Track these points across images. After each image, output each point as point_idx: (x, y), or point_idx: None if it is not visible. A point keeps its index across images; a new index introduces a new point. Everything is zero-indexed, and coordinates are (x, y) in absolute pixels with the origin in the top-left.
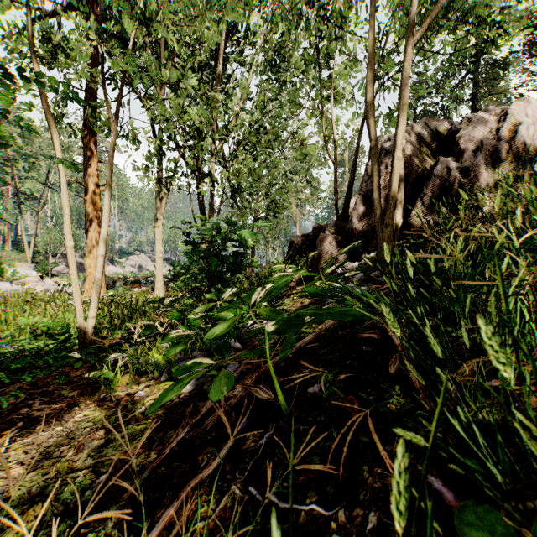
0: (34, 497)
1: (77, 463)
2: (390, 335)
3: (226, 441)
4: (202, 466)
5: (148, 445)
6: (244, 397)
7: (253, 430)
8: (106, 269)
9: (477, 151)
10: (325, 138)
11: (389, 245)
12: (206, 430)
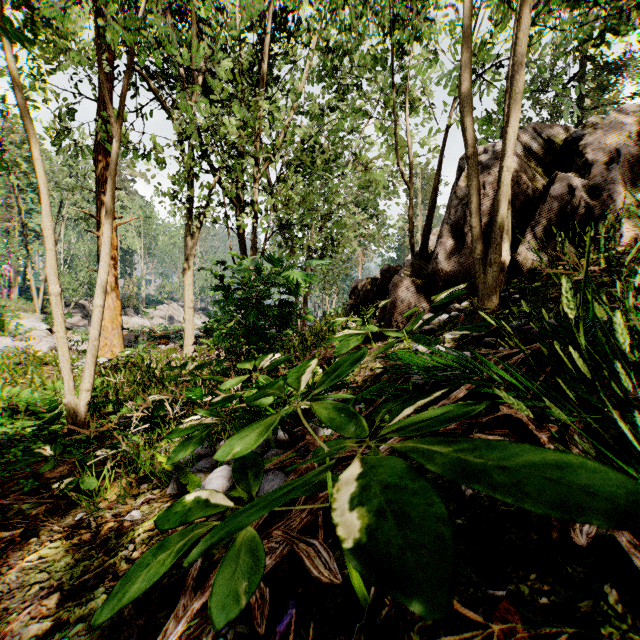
0: None
1: None
2: None
3: None
4: None
5: None
6: None
7: None
8: (131, 321)
9: (610, 163)
10: (397, 156)
11: (495, 291)
12: None
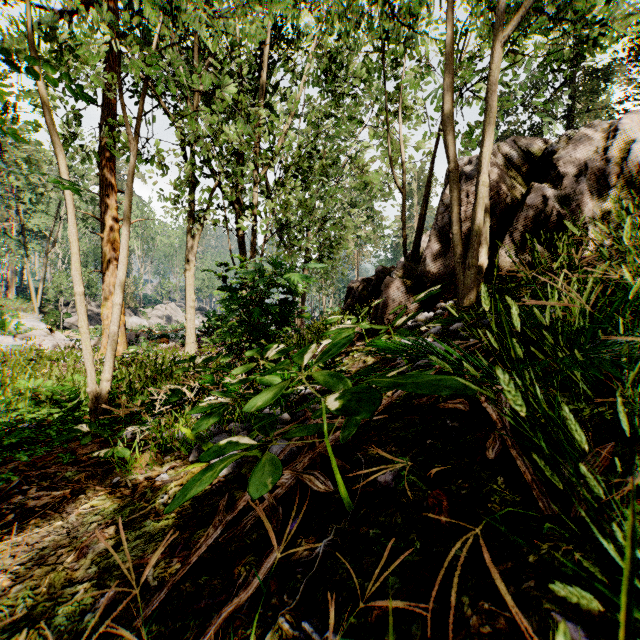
0: (19, 620)
1: (78, 573)
2: (485, 406)
3: (270, 548)
4: (239, 583)
5: (169, 549)
6: (294, 485)
7: (307, 533)
8: (129, 321)
9: (580, 175)
10: (390, 162)
11: (473, 291)
12: (245, 530)
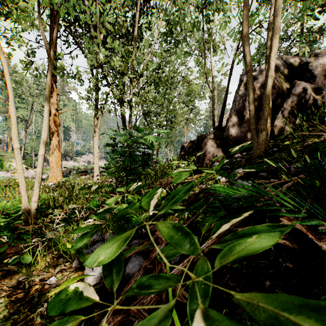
0: None
1: None
2: None
3: None
4: None
5: None
6: None
7: None
8: (68, 163)
9: None
10: (205, 75)
11: (264, 146)
12: None
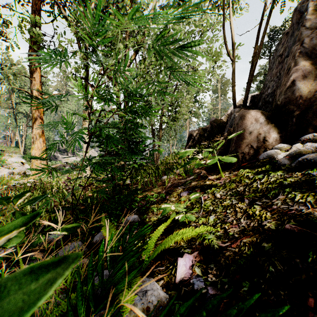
0: None
1: None
2: None
3: None
4: None
5: None
6: None
7: None
8: (70, 158)
9: None
10: (224, 37)
11: None
12: None
